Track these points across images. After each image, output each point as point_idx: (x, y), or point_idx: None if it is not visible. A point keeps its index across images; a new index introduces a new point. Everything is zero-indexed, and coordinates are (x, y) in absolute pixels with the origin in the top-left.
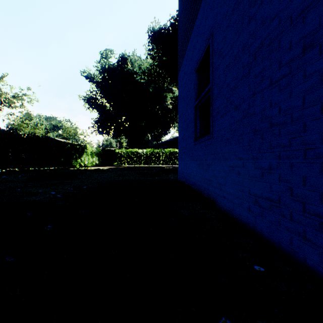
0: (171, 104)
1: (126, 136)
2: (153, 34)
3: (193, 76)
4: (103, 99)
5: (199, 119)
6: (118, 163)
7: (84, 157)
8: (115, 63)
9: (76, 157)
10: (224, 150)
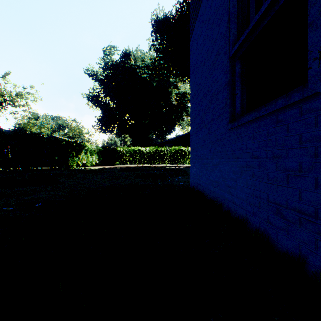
0: (176, 101)
1: (130, 134)
2: (157, 22)
3: (224, 7)
4: (106, 96)
5: (239, 80)
6: (120, 162)
7: (82, 155)
8: (118, 59)
9: (74, 156)
10: None
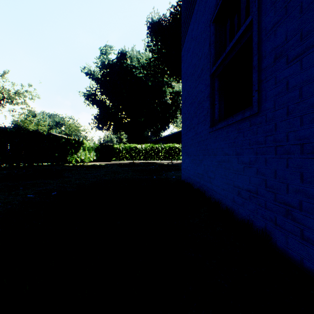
0: (171, 100)
1: (126, 132)
2: (152, 25)
3: (207, 34)
4: (102, 95)
5: (217, 93)
6: (116, 159)
7: (81, 152)
8: (115, 59)
9: (72, 153)
10: (310, 131)
